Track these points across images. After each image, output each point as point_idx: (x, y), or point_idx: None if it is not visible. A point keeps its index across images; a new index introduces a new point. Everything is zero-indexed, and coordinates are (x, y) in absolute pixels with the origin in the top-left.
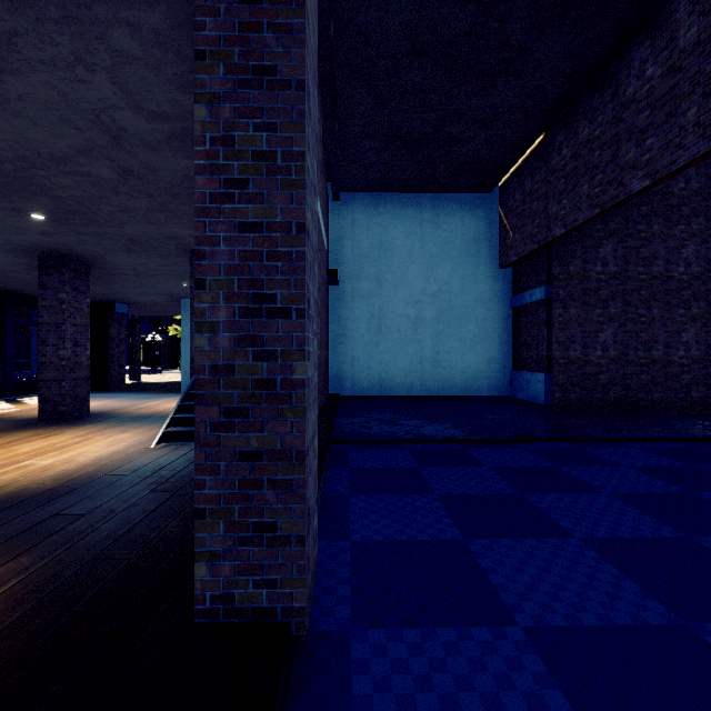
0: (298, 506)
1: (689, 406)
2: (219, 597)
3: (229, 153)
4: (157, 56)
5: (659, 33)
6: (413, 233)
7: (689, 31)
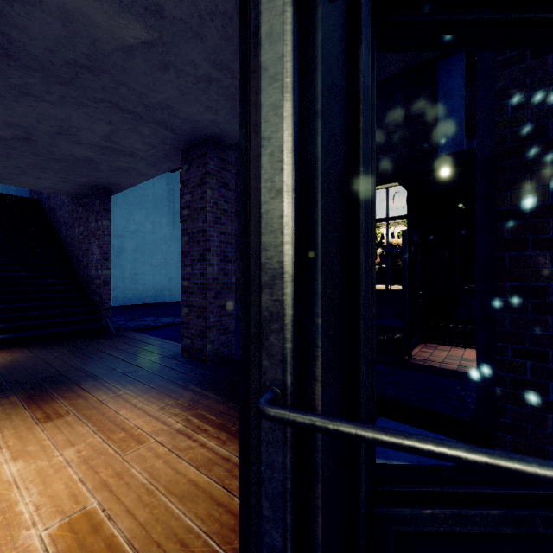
0: (234, 321)
1: None
2: (214, 354)
3: (217, 208)
4: (152, 137)
5: None
6: None
7: None
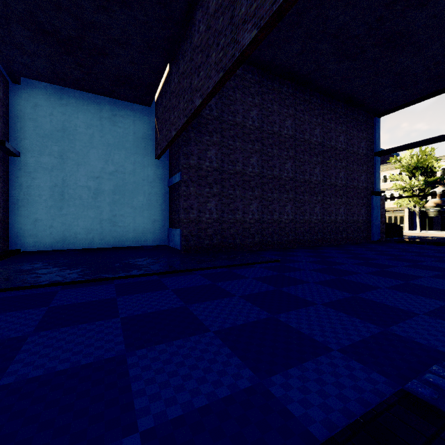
0: None
1: (254, 245)
2: None
3: None
4: None
5: (204, 3)
6: (94, 125)
7: (213, 3)
